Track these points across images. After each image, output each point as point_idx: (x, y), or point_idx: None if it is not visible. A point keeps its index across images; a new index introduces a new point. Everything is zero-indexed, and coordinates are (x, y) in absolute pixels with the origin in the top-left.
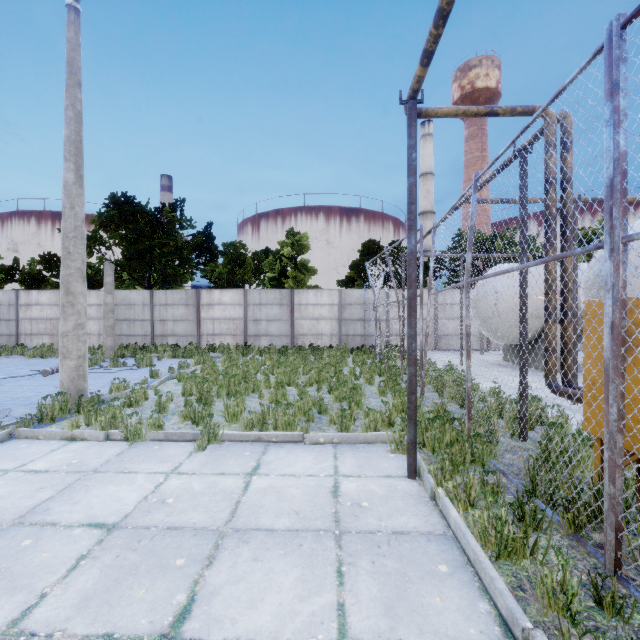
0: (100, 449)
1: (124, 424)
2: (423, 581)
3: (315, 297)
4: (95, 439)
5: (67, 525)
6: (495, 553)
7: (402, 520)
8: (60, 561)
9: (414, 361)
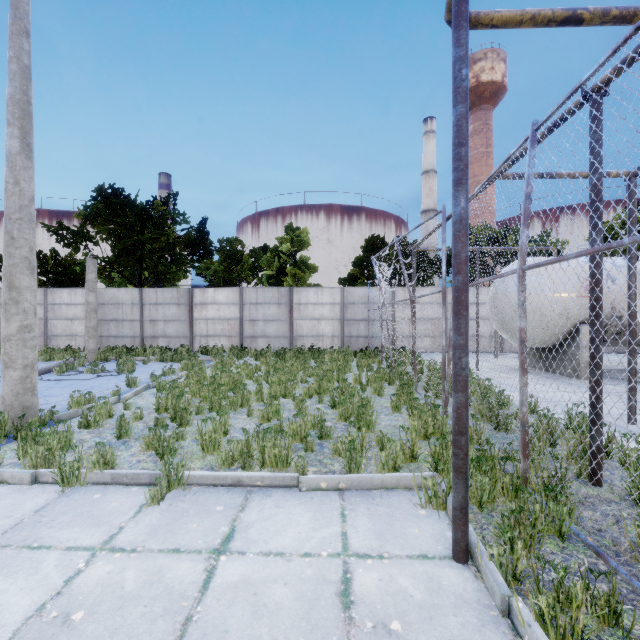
0: (18, 499)
1: (56, 462)
2: None
3: (315, 296)
4: (18, 482)
5: None
6: None
7: None
8: None
9: (464, 384)
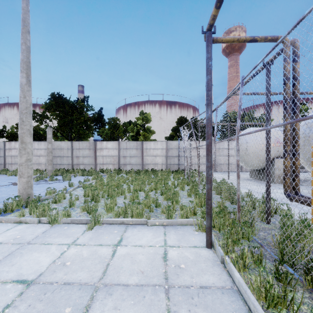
0: (34, 229)
1: (48, 214)
2: None
3: (154, 145)
4: (32, 222)
5: (3, 281)
6: (265, 303)
7: (205, 278)
8: None
9: (210, 181)
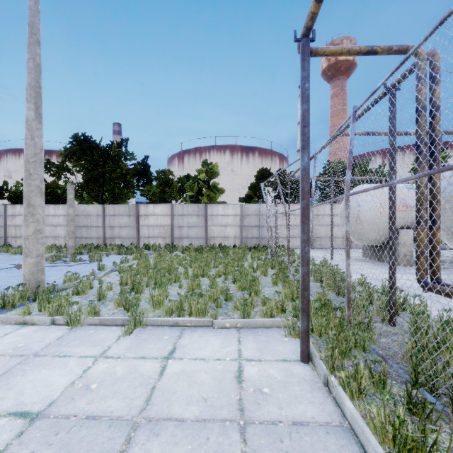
0: (45, 333)
1: (66, 312)
2: None
3: (223, 210)
4: (43, 324)
5: None
6: (392, 449)
7: (300, 408)
8: None
9: (307, 262)
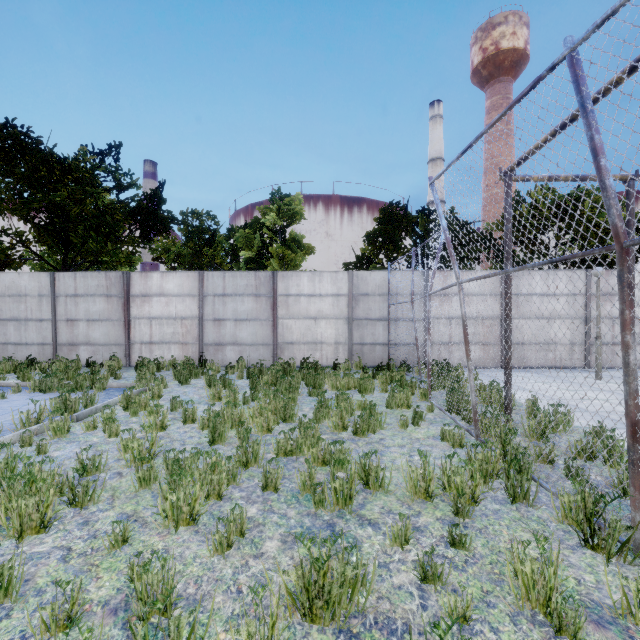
0: None
1: None
2: None
3: (311, 283)
4: None
5: None
6: None
7: None
8: None
9: None
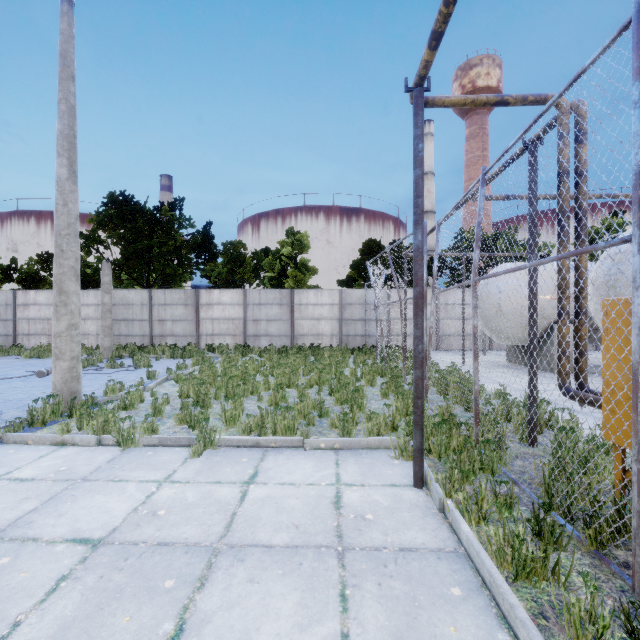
0: (91, 455)
1: (116, 429)
2: (435, 607)
3: (315, 297)
4: (86, 444)
5: (49, 540)
6: (512, 573)
7: (409, 535)
8: (38, 583)
9: (420, 363)
